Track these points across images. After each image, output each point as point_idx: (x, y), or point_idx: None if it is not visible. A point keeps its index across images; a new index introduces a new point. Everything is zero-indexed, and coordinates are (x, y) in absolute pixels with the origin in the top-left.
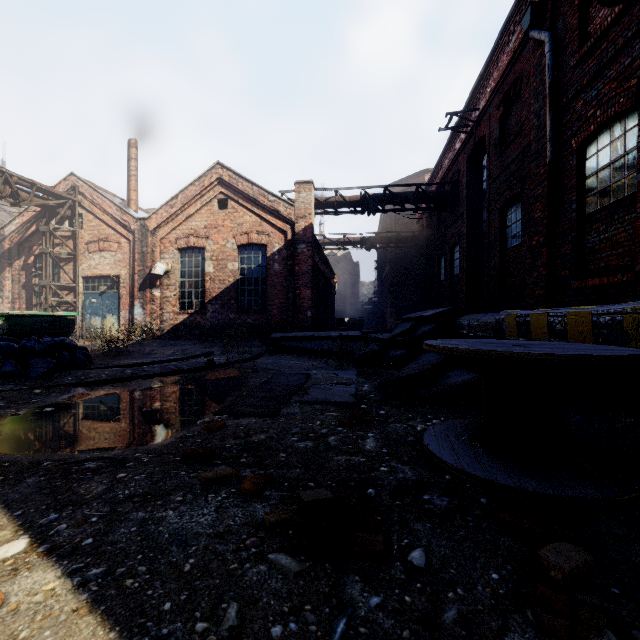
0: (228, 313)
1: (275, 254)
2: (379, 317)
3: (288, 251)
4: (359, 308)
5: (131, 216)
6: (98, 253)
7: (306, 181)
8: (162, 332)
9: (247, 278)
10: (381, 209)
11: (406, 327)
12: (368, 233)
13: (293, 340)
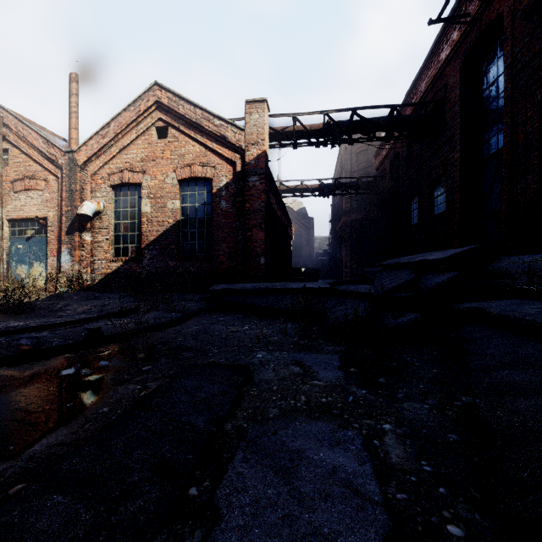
0: (167, 260)
1: (222, 189)
2: (333, 267)
3: (237, 185)
4: (314, 259)
5: (58, 149)
6: (24, 192)
7: (258, 99)
8: (93, 282)
9: (190, 219)
10: (347, 138)
11: (403, 276)
12: (327, 179)
13: (239, 294)
